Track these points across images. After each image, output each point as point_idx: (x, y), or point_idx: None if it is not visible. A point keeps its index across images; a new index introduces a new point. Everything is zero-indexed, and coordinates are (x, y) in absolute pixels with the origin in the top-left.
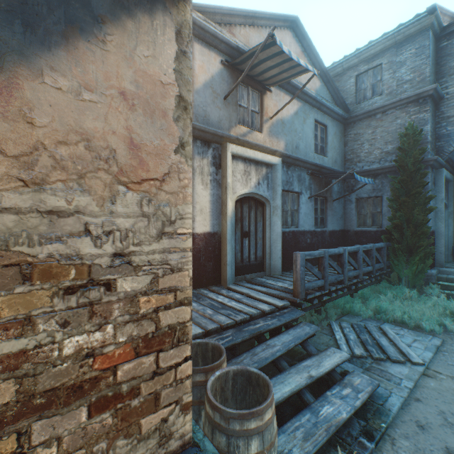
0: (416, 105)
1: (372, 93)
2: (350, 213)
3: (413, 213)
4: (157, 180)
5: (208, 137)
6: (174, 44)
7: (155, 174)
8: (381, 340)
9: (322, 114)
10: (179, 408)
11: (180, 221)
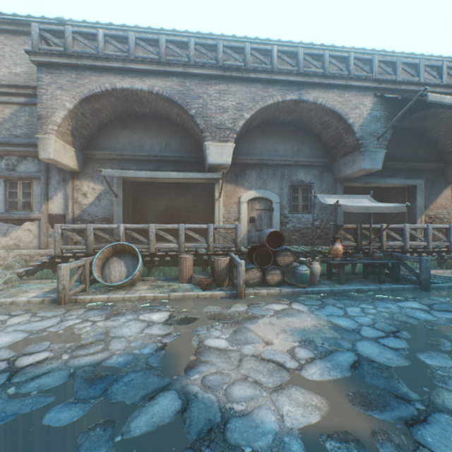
0: None
1: None
2: None
3: None
4: (447, 208)
5: None
6: (449, 189)
7: (447, 207)
8: None
9: None
10: None
11: (450, 213)
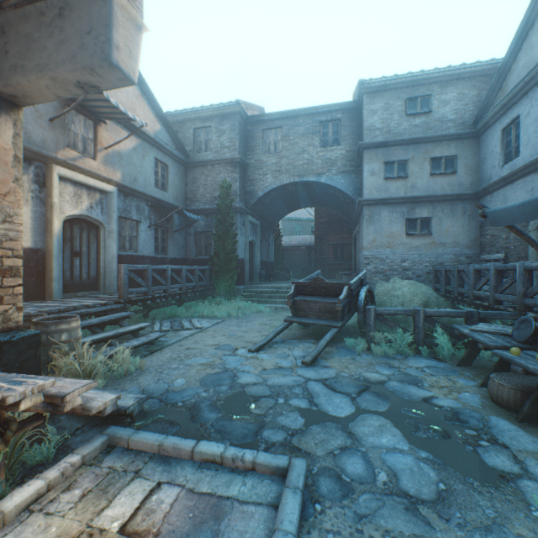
0: (232, 166)
1: (206, 147)
2: (191, 244)
3: (227, 245)
4: (2, 195)
5: (29, 155)
6: (13, 130)
7: (2, 192)
8: (185, 323)
9: (163, 154)
10: (16, 308)
11: (17, 217)
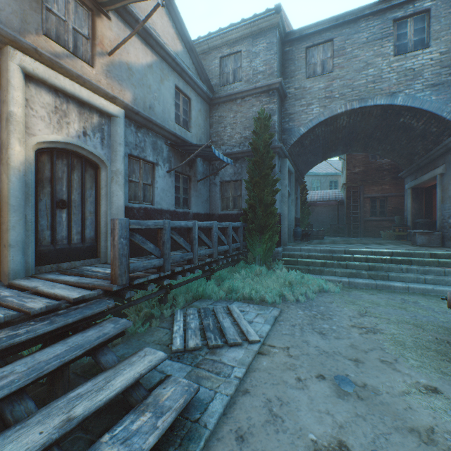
0: (267, 96)
1: (234, 78)
2: (215, 196)
3: (264, 194)
4: None
5: None
6: None
7: None
8: (224, 321)
9: (185, 83)
10: None
11: None
